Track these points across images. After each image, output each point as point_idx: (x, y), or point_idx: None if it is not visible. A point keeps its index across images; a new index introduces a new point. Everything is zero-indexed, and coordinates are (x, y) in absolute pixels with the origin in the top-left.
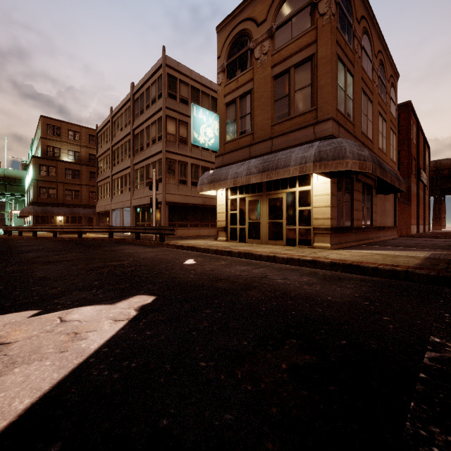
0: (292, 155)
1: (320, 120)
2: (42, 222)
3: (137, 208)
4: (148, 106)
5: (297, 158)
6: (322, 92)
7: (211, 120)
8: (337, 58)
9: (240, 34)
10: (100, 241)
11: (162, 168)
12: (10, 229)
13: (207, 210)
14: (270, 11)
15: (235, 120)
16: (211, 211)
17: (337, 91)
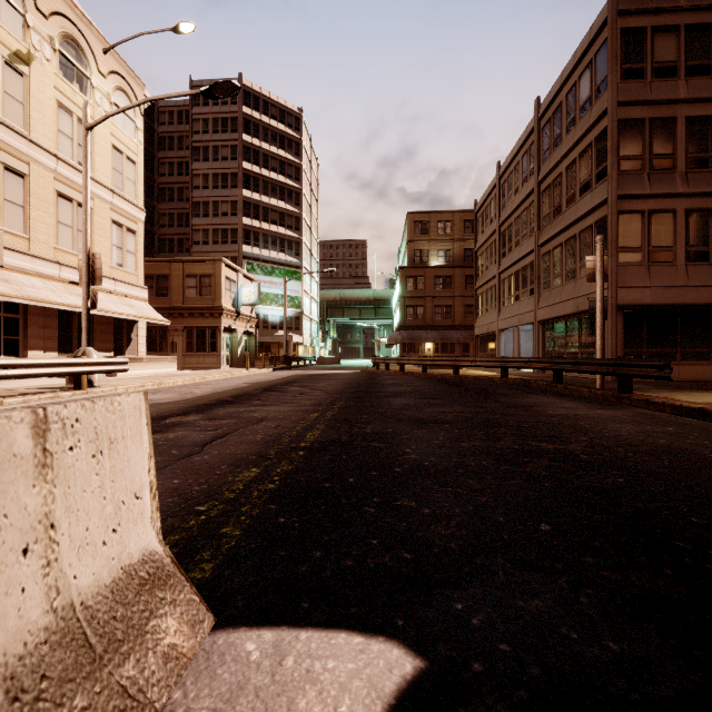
0: None
1: None
2: (409, 351)
3: (547, 324)
4: (571, 125)
5: None
6: None
7: None
8: None
9: None
10: (487, 382)
11: (607, 235)
12: (377, 361)
13: None
14: None
15: None
16: None
17: None
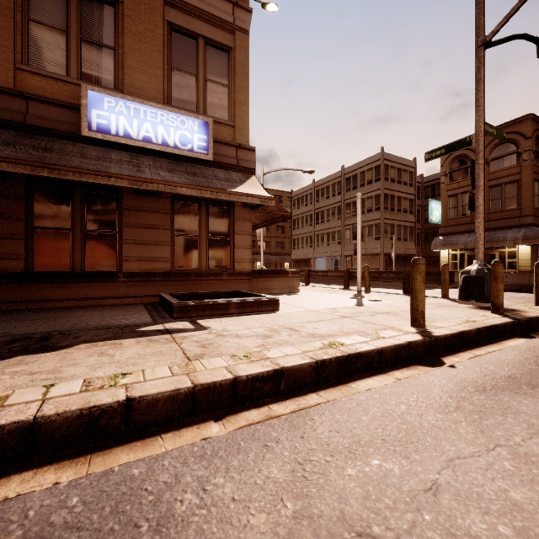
0: (508, 235)
1: (523, 215)
2: None
3: (348, 257)
4: (362, 185)
5: (511, 237)
6: (524, 200)
7: (438, 206)
8: (534, 180)
9: (461, 157)
10: None
11: (381, 230)
12: None
13: (406, 258)
14: (486, 149)
15: (456, 206)
16: (408, 258)
17: (534, 198)
